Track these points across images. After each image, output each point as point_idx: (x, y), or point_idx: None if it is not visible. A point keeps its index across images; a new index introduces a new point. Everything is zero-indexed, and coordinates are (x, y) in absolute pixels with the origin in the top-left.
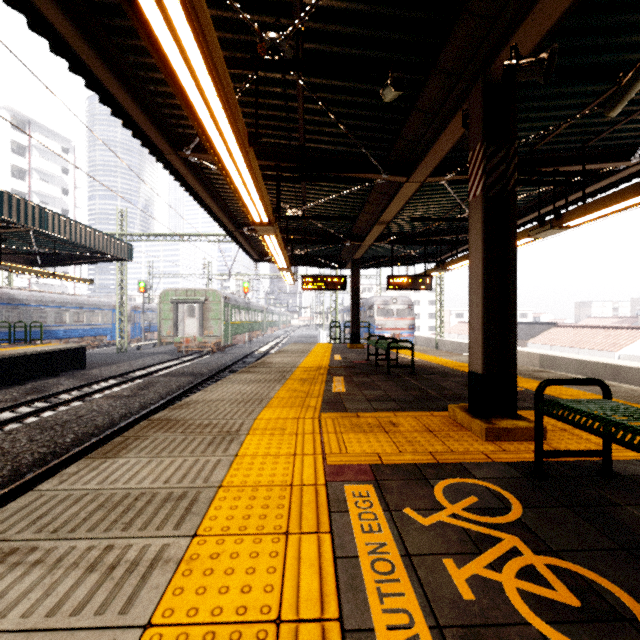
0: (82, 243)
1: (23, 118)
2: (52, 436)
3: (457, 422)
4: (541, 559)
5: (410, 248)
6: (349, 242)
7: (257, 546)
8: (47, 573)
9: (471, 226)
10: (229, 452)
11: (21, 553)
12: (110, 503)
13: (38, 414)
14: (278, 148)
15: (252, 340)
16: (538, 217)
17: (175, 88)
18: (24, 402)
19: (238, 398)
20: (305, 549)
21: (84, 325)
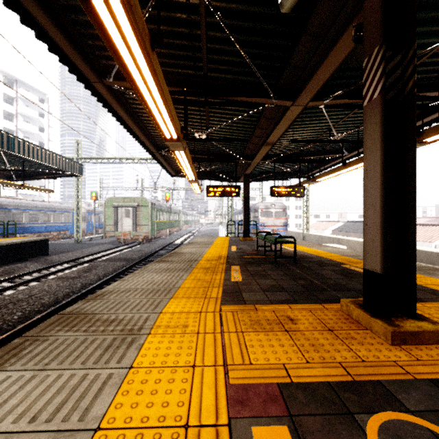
0: (43, 162)
1: (12, 78)
2: (3, 314)
3: (352, 318)
4: None
5: (286, 166)
6: (242, 160)
7: None
8: None
9: (366, 129)
10: (124, 361)
11: None
12: None
13: (1, 293)
14: (185, 77)
15: (172, 233)
16: None
17: None
18: None
19: (149, 288)
20: None
21: (51, 223)
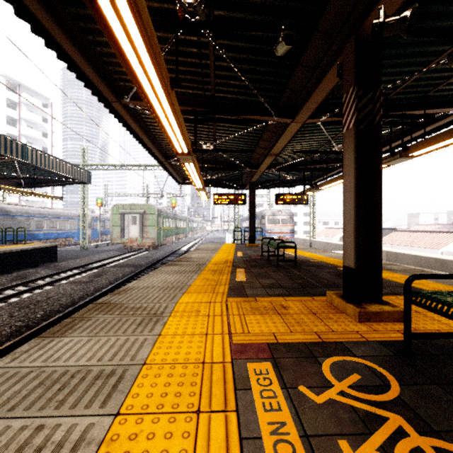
0: (53, 170)
1: (15, 82)
2: (27, 313)
3: (334, 305)
4: (426, 440)
5: (292, 174)
6: (248, 169)
7: (171, 426)
8: None
9: (345, 152)
10: (154, 332)
11: None
12: (49, 380)
13: (19, 295)
14: (195, 97)
15: (178, 241)
16: (390, 149)
17: (108, 35)
18: (9, 286)
19: (164, 285)
20: (214, 429)
21: (57, 230)
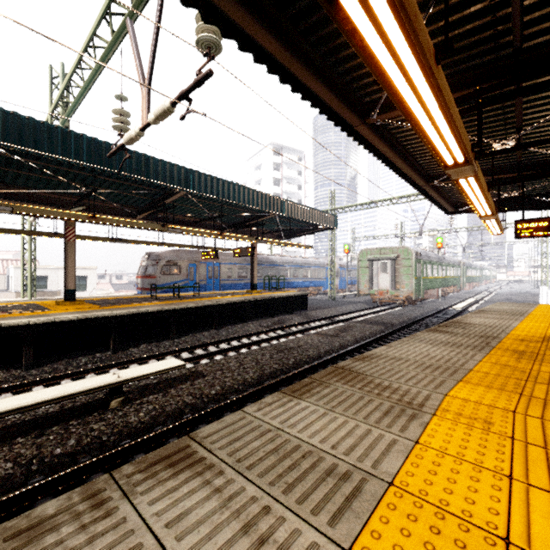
0: (304, 219)
1: (278, 146)
2: (282, 357)
3: None
4: None
5: None
6: None
7: None
8: (218, 508)
9: None
10: (407, 433)
11: (213, 472)
12: (282, 450)
13: (278, 339)
14: (479, 69)
15: (446, 295)
16: None
17: (343, 27)
18: (272, 329)
19: (425, 361)
20: None
21: (308, 279)
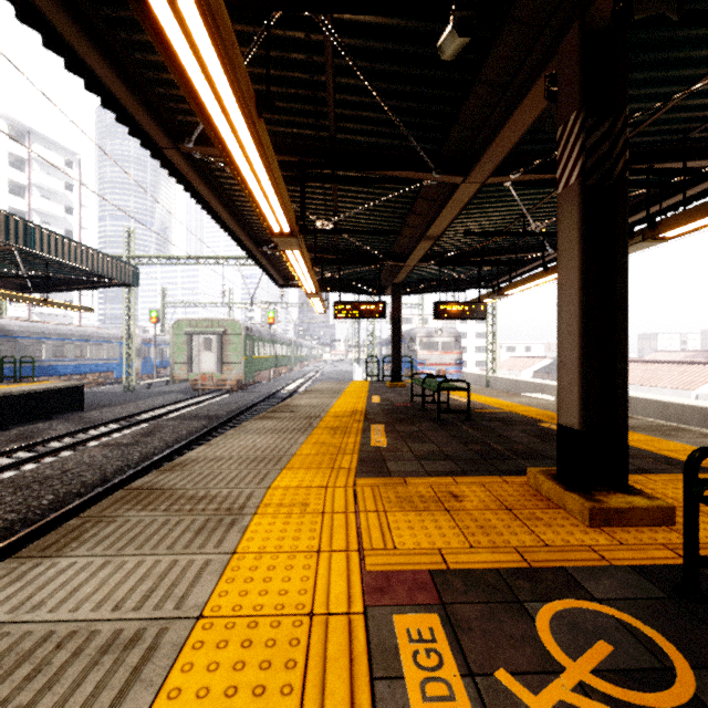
0: (77, 264)
1: (22, 128)
2: (26, 497)
3: (541, 494)
4: None
5: (459, 271)
6: (389, 262)
7: None
8: None
9: (561, 227)
10: (224, 546)
11: None
12: (13, 655)
13: (17, 467)
14: (303, 140)
15: (278, 377)
16: None
17: (134, 1)
18: (3, 452)
19: (250, 455)
20: None
21: (87, 360)
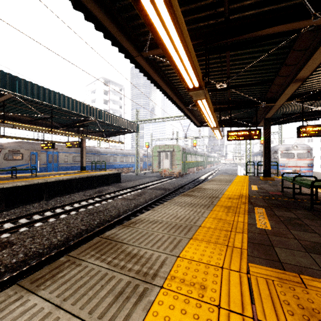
0: (116, 125)
1: (107, 80)
2: (90, 219)
3: None
4: None
5: (316, 105)
6: (263, 104)
7: None
8: None
9: None
10: None
11: None
12: None
13: (93, 204)
14: (207, 28)
15: (198, 171)
16: None
17: None
18: (91, 197)
19: (172, 222)
20: None
21: (124, 162)
